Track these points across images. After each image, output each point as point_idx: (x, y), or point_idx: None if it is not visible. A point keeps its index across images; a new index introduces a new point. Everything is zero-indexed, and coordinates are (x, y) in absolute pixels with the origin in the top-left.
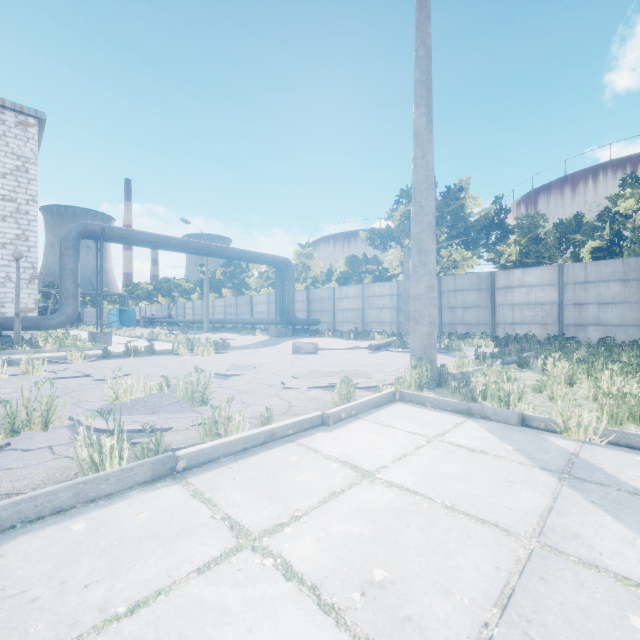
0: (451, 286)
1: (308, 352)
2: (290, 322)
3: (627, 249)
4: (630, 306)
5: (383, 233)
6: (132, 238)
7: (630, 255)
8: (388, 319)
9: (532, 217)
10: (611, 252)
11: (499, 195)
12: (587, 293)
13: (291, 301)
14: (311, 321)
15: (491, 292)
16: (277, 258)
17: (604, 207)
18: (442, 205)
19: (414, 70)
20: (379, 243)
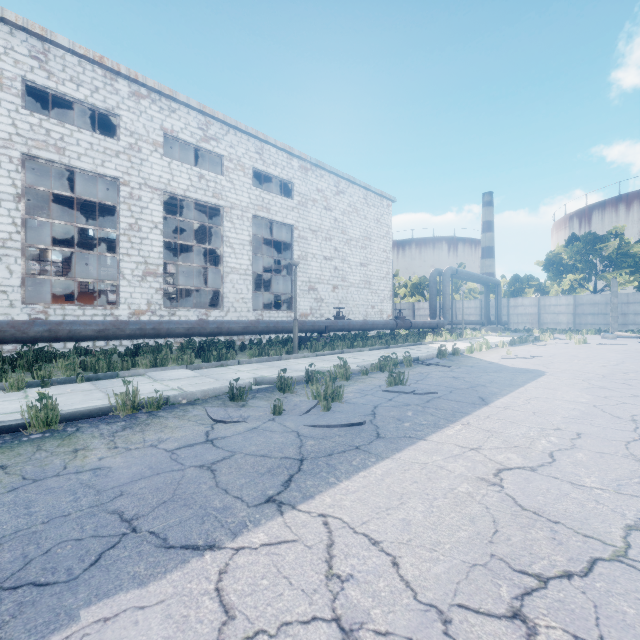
0: (624, 300)
1: (612, 339)
2: (491, 323)
3: None
4: None
5: (557, 262)
6: (460, 274)
7: None
8: (564, 321)
9: None
10: None
11: None
12: None
13: (500, 309)
14: (506, 322)
15: None
16: (496, 280)
17: None
18: (618, 248)
19: None
20: (555, 269)
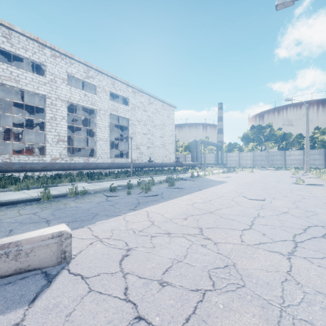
0: (272, 154)
1: (265, 170)
2: (219, 164)
3: (317, 146)
4: (321, 160)
5: (246, 137)
6: (205, 142)
7: (318, 147)
8: (249, 163)
9: (290, 135)
10: (313, 146)
11: (280, 128)
12: (310, 157)
13: (222, 158)
14: (225, 164)
15: (285, 156)
16: (221, 145)
17: (311, 135)
18: (269, 132)
19: (306, 127)
20: (245, 140)
